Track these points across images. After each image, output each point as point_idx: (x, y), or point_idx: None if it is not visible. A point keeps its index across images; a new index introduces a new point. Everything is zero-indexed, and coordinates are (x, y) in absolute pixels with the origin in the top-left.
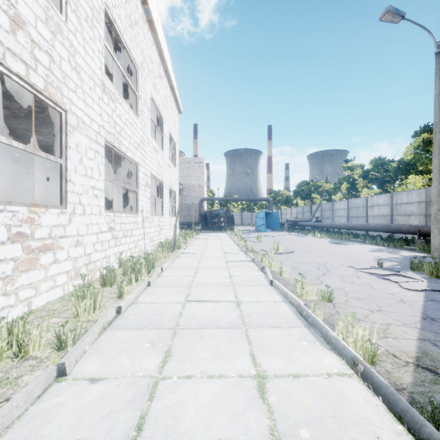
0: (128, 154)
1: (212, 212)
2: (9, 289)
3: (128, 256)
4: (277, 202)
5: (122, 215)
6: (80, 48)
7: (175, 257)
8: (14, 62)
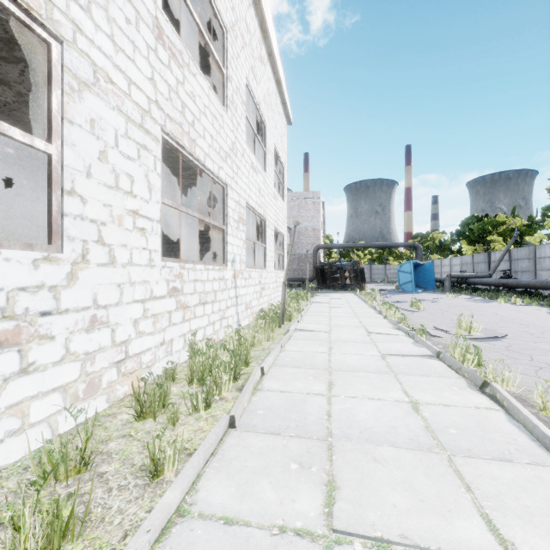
0: (208, 165)
1: (332, 264)
2: None
3: (206, 338)
4: (425, 249)
5: (197, 267)
6: None
7: (285, 339)
8: None
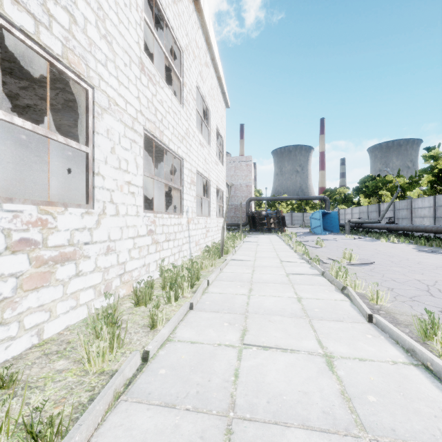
0: (171, 146)
1: (261, 212)
2: (9, 316)
3: (170, 263)
4: (333, 201)
5: (164, 216)
6: (112, 14)
7: (223, 265)
8: (15, 11)
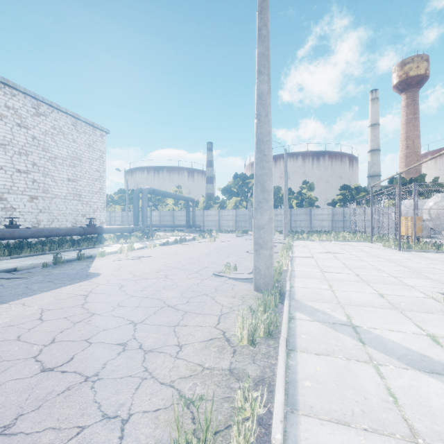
0: None
1: None
2: None
3: None
4: None
5: None
6: None
7: None
8: None
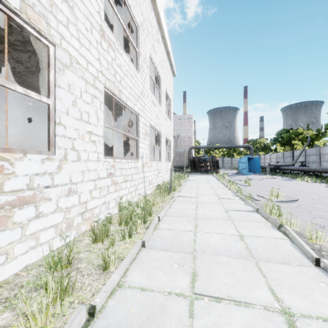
0: (128, 103)
1: (200, 157)
2: None
3: (127, 201)
4: (255, 149)
5: (122, 161)
6: None
7: (172, 201)
8: None
